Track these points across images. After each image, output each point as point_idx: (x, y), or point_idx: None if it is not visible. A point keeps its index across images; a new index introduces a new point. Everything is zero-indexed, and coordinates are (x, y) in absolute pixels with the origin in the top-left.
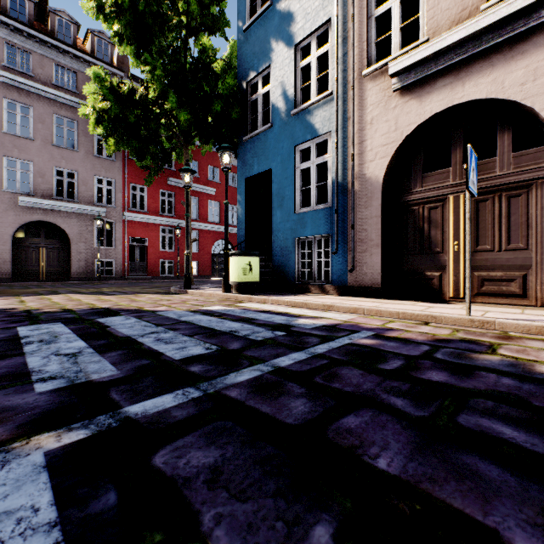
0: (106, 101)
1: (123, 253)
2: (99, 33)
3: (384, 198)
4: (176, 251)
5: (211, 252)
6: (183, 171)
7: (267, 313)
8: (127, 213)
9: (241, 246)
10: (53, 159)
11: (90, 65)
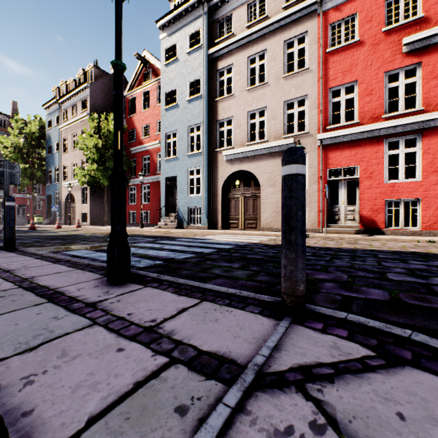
0: None
1: None
2: (1, 116)
3: (66, 206)
4: (43, 210)
5: None
6: (27, 194)
7: None
8: (16, 194)
9: (47, 213)
10: None
11: None
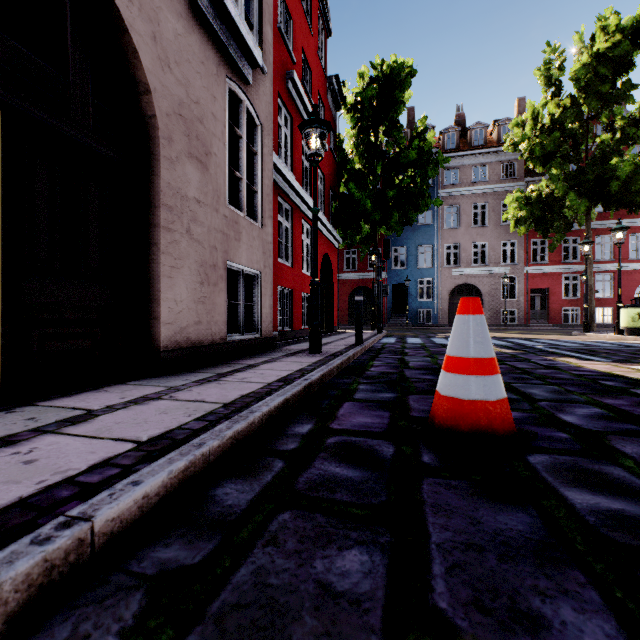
0: (522, 211)
1: (524, 303)
2: (503, 121)
3: None
4: (581, 298)
5: (632, 295)
6: (581, 244)
7: (633, 343)
8: (528, 267)
9: None
10: (471, 237)
11: (496, 154)
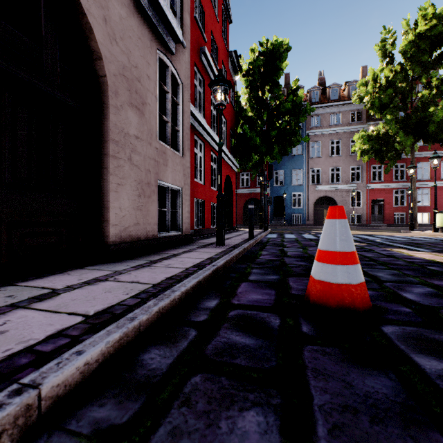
0: (365, 145)
1: (366, 210)
2: (352, 82)
3: None
4: (407, 206)
5: None
6: (408, 168)
7: None
8: (369, 185)
9: None
10: (329, 164)
11: (347, 105)
